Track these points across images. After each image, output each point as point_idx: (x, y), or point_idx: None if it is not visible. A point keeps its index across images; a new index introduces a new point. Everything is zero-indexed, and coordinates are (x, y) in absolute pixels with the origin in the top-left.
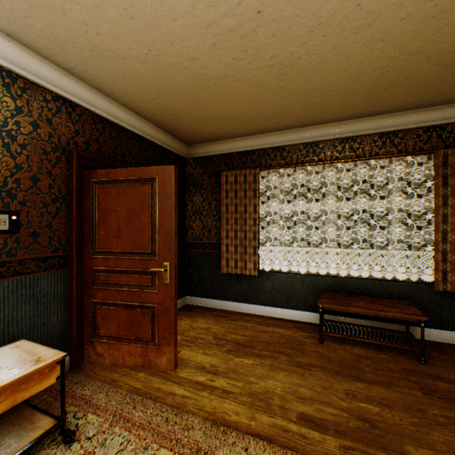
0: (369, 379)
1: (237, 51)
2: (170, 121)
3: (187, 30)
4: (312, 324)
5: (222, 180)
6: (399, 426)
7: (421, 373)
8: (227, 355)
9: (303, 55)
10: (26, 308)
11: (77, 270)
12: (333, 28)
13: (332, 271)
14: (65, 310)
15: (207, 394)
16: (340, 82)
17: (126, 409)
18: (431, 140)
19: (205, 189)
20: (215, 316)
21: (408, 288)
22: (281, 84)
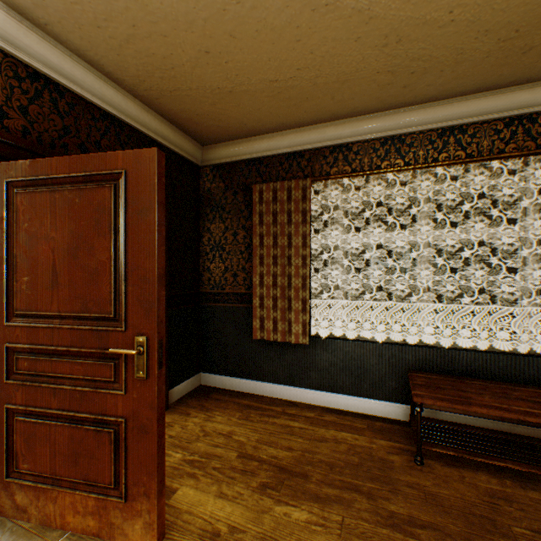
0: None
1: None
2: (168, 95)
3: None
4: (395, 422)
5: (254, 197)
6: None
7: None
8: (260, 498)
9: None
10: None
11: None
12: None
13: (425, 339)
14: None
15: None
16: (470, 1)
17: None
18: None
19: (229, 212)
20: (243, 408)
21: None
22: (361, 5)
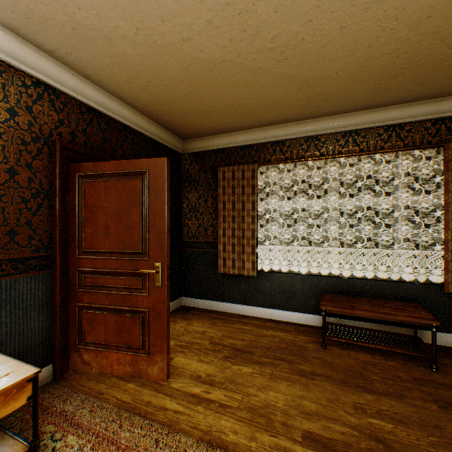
0: (378, 390)
1: (235, 30)
2: (164, 113)
3: (179, 4)
4: (313, 327)
5: (219, 176)
6: (416, 448)
7: (434, 383)
8: (224, 362)
9: (308, 35)
10: (2, 314)
11: (60, 272)
12: (342, 2)
13: (334, 272)
14: (47, 315)
15: (202, 408)
16: (346, 69)
17: (111, 429)
18: (439, 133)
19: (201, 185)
20: (212, 319)
21: (415, 289)
22: (283, 71)
